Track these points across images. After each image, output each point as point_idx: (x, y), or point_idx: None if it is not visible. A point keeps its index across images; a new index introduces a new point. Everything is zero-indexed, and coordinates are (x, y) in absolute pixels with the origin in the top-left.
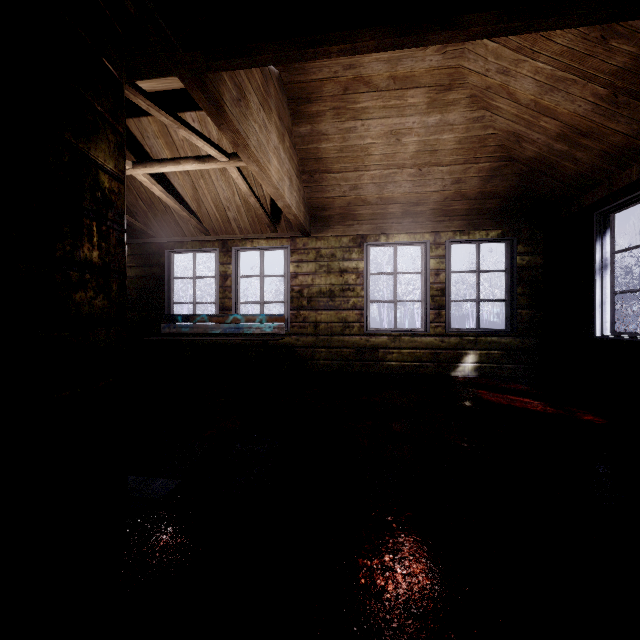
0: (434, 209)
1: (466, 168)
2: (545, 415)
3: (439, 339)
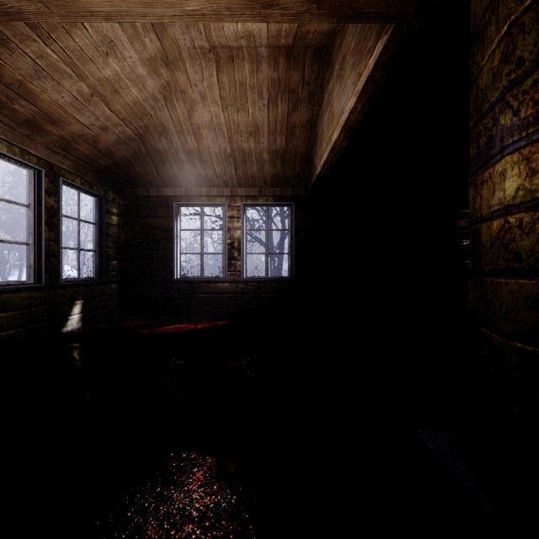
0: (63, 137)
1: (119, 124)
2: (215, 327)
3: (53, 292)
